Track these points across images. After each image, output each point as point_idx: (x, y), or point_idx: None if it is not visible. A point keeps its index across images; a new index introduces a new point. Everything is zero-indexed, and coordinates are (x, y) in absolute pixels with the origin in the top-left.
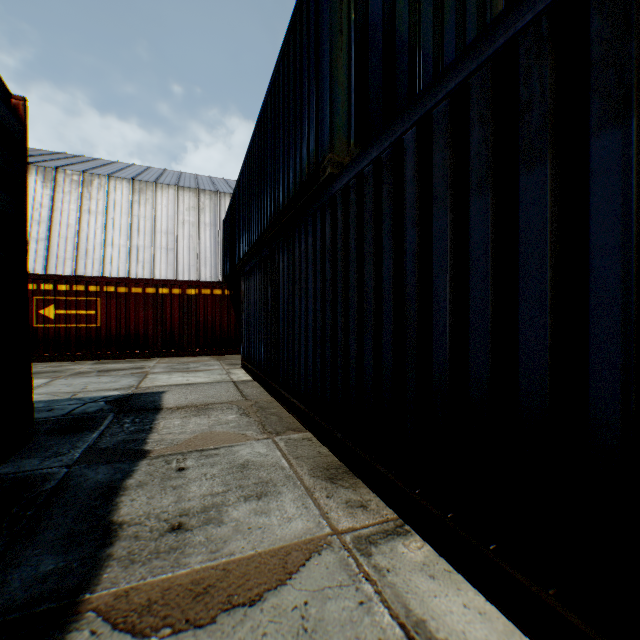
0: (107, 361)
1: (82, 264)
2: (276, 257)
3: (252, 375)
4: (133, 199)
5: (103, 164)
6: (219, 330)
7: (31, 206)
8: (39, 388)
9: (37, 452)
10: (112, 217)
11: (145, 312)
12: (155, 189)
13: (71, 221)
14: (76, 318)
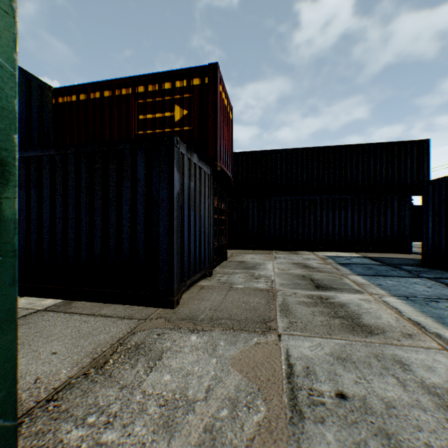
0: None
1: None
2: None
3: None
4: None
5: None
6: None
7: None
8: None
9: None
10: None
11: None
12: None
13: None
14: None
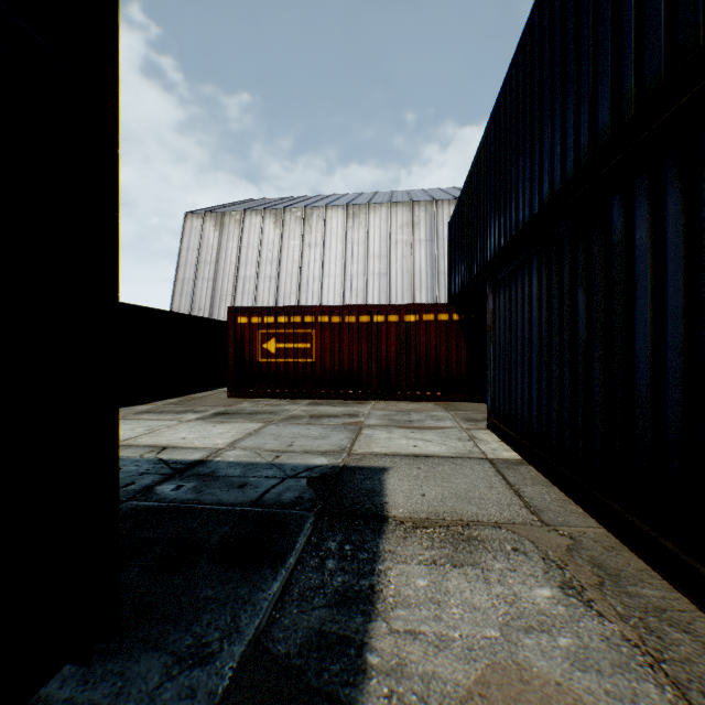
0: (320, 401)
1: (303, 298)
2: (614, 220)
3: (516, 449)
4: (347, 225)
5: (321, 198)
6: (445, 368)
7: (265, 247)
8: (247, 438)
9: (174, 623)
10: (328, 247)
11: (358, 345)
12: (367, 211)
13: (294, 257)
14: (292, 352)
